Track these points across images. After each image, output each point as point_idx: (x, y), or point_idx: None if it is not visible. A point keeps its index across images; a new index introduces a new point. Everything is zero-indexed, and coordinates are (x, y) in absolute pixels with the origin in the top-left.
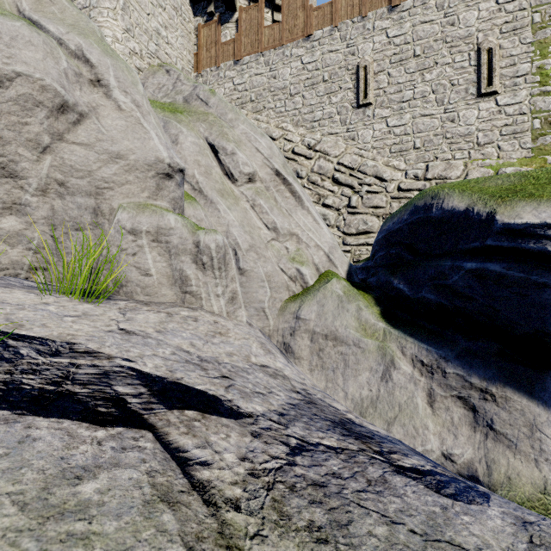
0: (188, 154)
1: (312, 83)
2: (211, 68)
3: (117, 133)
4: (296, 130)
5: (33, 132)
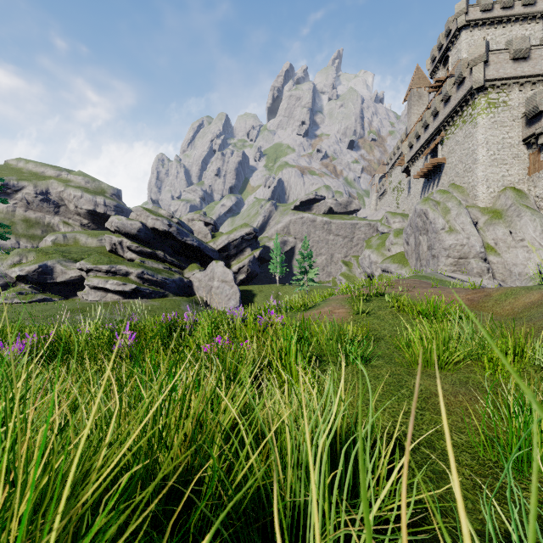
0: (499, 237)
1: None
2: (535, 173)
3: (470, 247)
4: None
5: (457, 250)
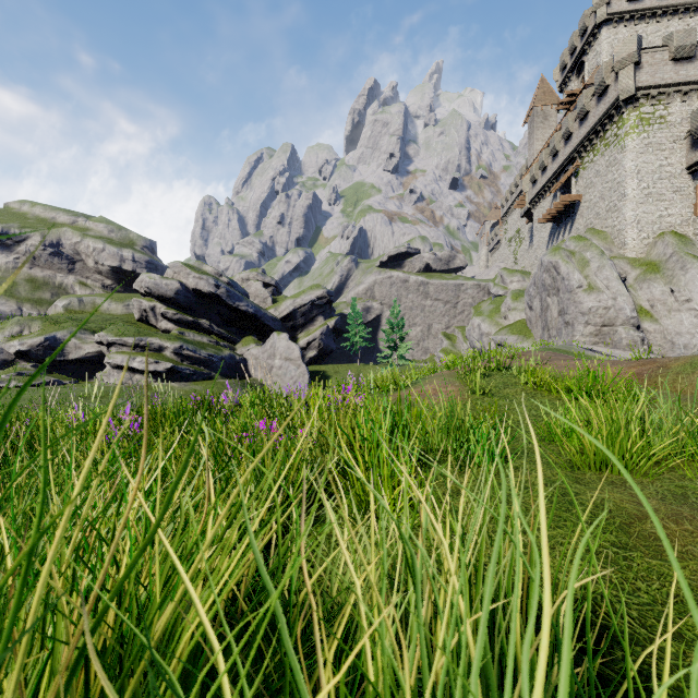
0: (656, 297)
1: None
2: None
3: (618, 310)
4: None
5: (599, 315)
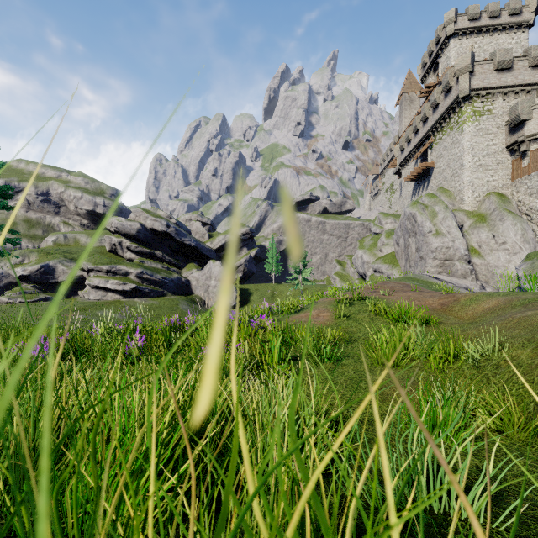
0: (482, 240)
1: None
2: (517, 179)
3: (455, 249)
4: None
5: (443, 252)
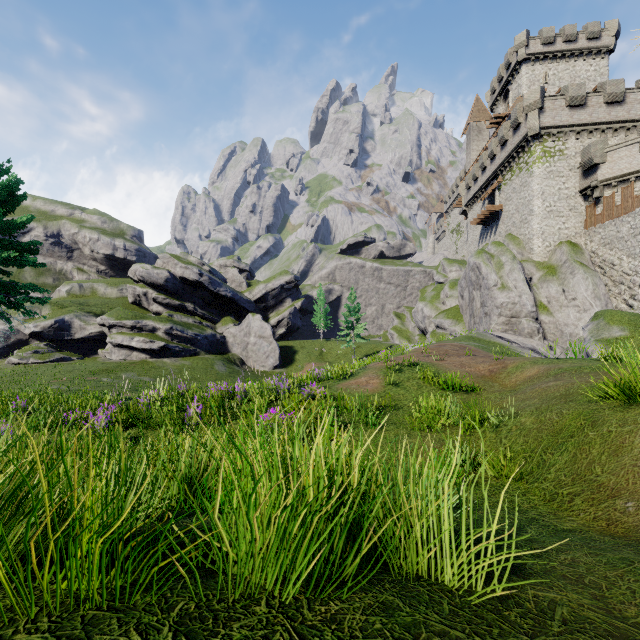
0: (552, 295)
1: (634, 235)
2: (591, 227)
3: (522, 305)
4: (627, 259)
5: (508, 308)
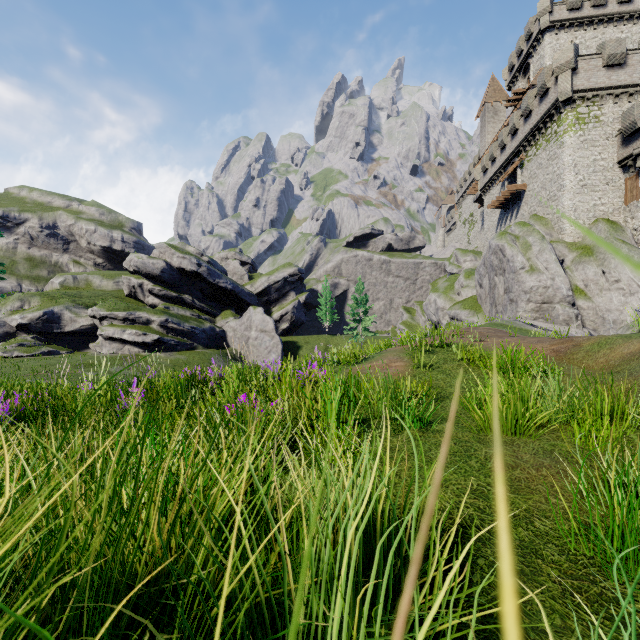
0: (589, 277)
1: None
2: (632, 202)
3: (555, 289)
4: None
5: (539, 293)
